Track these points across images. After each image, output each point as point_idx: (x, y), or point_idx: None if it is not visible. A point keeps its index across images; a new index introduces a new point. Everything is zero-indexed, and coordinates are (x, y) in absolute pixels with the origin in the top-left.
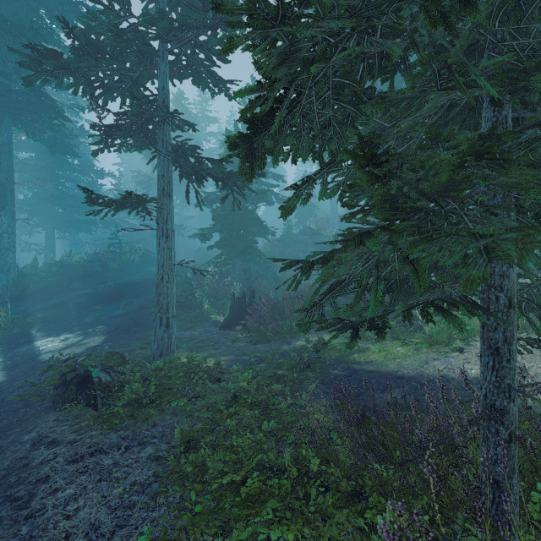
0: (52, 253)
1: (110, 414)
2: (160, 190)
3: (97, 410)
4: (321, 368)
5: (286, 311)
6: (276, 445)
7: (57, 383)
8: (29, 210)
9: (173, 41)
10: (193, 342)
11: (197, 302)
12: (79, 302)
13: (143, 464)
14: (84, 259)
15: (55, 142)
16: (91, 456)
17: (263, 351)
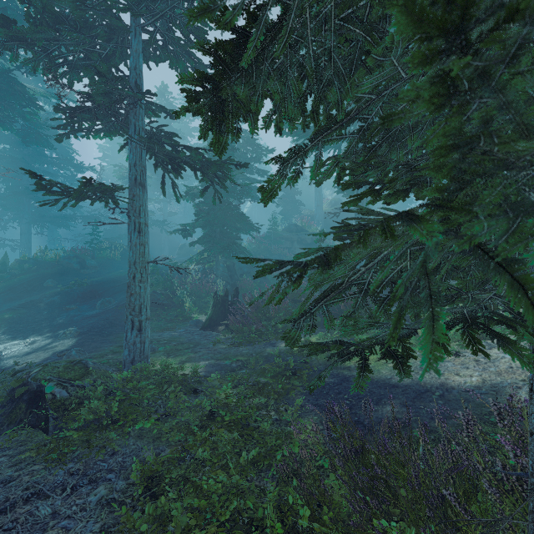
0: (28, 249)
1: (62, 439)
2: (131, 180)
3: (48, 434)
4: (308, 374)
5: (270, 310)
6: (258, 477)
7: (3, 400)
8: (2, 204)
9: (146, 15)
10: (172, 345)
11: (178, 300)
12: (52, 301)
13: (90, 513)
14: (60, 256)
15: (28, 132)
16: (26, 502)
17: (246, 354)
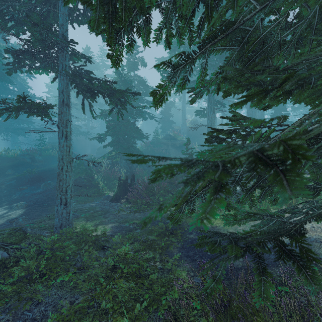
0: None
1: (0, 291)
2: (60, 102)
3: None
4: (181, 233)
5: (155, 189)
6: (148, 319)
7: None
8: None
9: None
10: (90, 213)
11: (95, 182)
12: (10, 183)
13: None
14: (18, 154)
15: None
16: None
17: (139, 219)
